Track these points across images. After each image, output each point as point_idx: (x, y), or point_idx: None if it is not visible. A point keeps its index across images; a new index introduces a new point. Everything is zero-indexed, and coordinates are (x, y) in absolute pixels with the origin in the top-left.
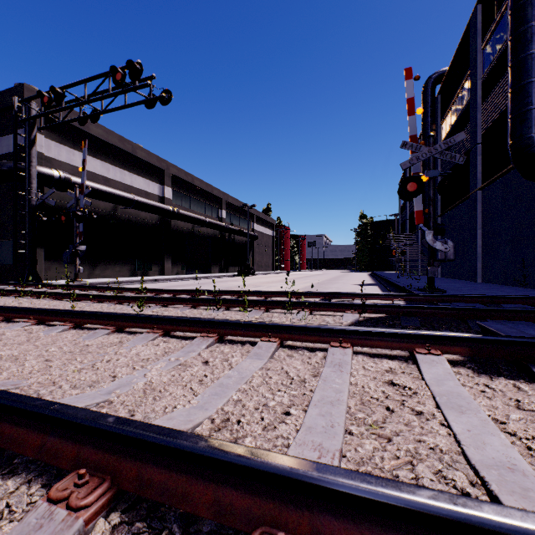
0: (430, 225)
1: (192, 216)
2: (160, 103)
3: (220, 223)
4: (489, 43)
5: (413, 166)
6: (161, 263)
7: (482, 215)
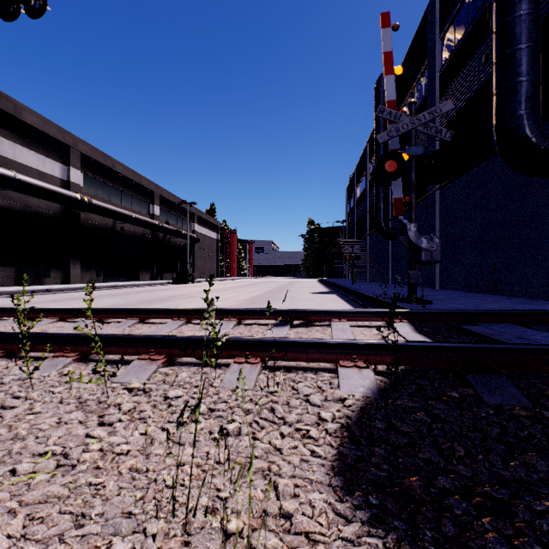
0: (412, 217)
1: (112, 208)
2: (27, 13)
3: (151, 220)
4: (448, 32)
5: (391, 141)
6: (65, 268)
7: (441, 217)
